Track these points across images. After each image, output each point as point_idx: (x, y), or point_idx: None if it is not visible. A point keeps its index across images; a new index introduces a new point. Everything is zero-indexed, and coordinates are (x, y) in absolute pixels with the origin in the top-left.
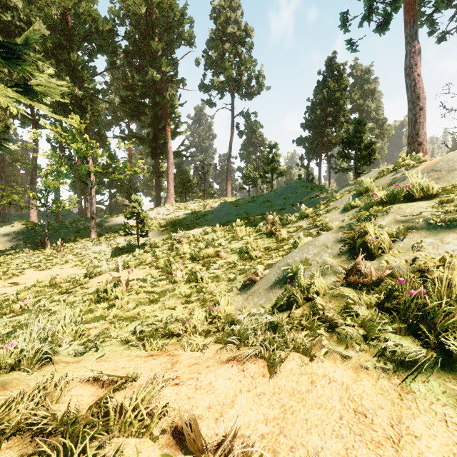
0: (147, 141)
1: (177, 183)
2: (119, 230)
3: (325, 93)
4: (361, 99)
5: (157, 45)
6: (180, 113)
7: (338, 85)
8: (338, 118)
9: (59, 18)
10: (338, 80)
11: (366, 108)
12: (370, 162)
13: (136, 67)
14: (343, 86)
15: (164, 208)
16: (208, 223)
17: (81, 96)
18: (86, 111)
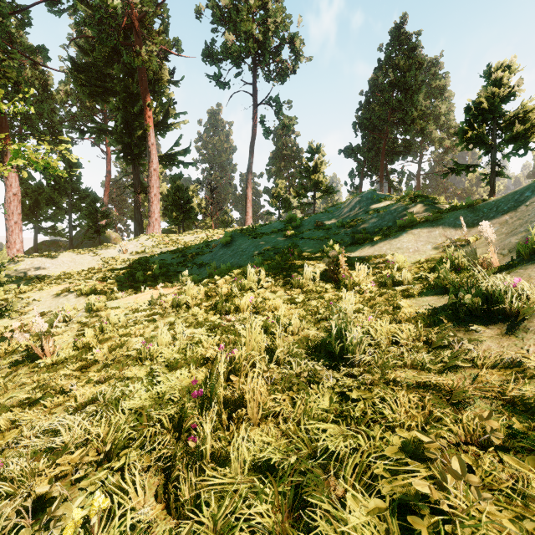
0: (114, 132)
1: (170, 205)
2: (28, 284)
3: (391, 75)
4: (428, 99)
5: None
6: (172, 93)
7: (409, 64)
8: (410, 111)
9: None
10: (409, 57)
11: (434, 112)
12: (525, 148)
13: None
14: (417, 65)
15: (137, 242)
16: (200, 270)
17: None
18: None
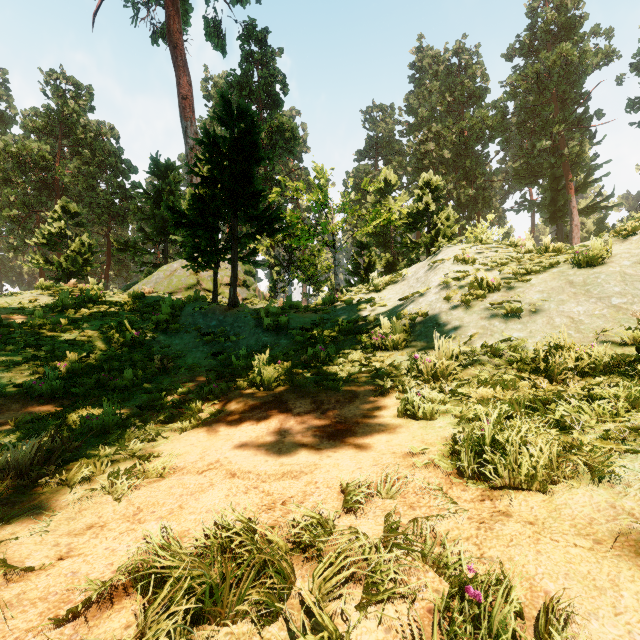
0: (543, 207)
1: None
2: None
3: None
4: None
5: (554, 97)
6: (592, 157)
7: None
8: None
9: (457, 135)
10: None
11: None
12: None
13: (531, 130)
14: None
15: None
16: None
17: (473, 193)
18: (478, 202)
